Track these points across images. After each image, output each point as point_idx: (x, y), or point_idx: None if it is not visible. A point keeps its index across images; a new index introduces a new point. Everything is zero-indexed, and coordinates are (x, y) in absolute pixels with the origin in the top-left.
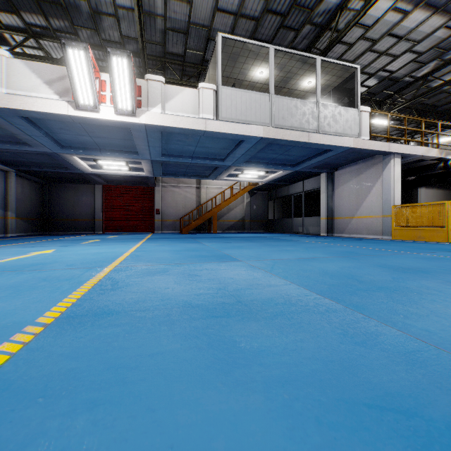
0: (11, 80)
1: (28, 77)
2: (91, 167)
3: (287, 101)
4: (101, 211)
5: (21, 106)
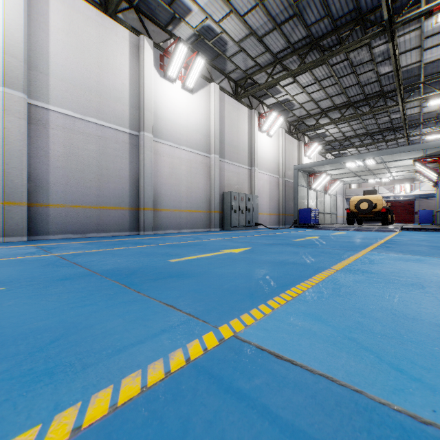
0: (379, 191)
1: (383, 189)
2: (385, 199)
3: None
4: None
5: (381, 195)
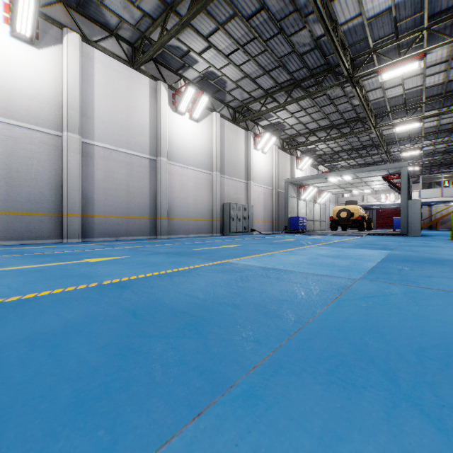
0: (368, 199)
1: (371, 198)
2: (375, 207)
3: (448, 189)
4: (375, 220)
5: (370, 204)
